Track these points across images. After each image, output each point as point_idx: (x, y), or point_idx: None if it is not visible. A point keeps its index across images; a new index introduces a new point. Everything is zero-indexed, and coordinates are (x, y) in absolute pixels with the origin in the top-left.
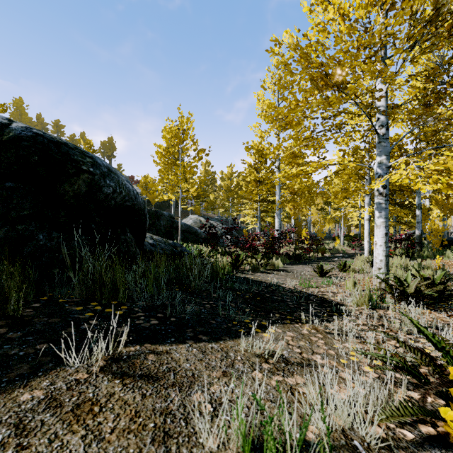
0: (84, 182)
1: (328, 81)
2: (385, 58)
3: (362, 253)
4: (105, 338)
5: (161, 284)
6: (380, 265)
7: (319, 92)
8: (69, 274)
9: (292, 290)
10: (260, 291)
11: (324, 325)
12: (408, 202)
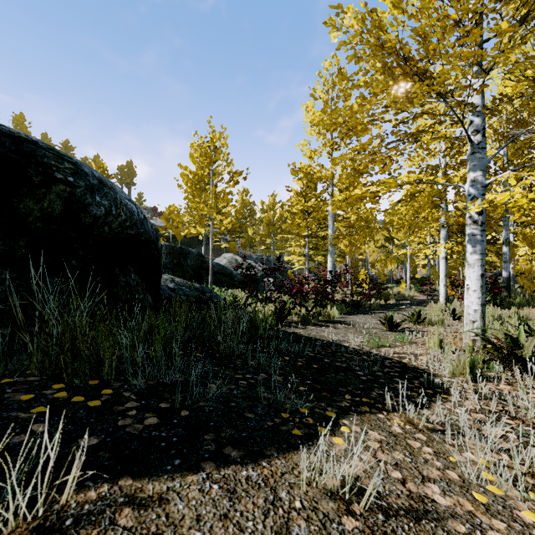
0: (59, 197)
1: (407, 68)
2: (481, 41)
3: (434, 300)
4: (46, 468)
5: (174, 348)
6: (474, 317)
7: (395, 83)
8: (22, 337)
9: (358, 351)
10: (316, 354)
11: (421, 413)
12: (491, 237)
